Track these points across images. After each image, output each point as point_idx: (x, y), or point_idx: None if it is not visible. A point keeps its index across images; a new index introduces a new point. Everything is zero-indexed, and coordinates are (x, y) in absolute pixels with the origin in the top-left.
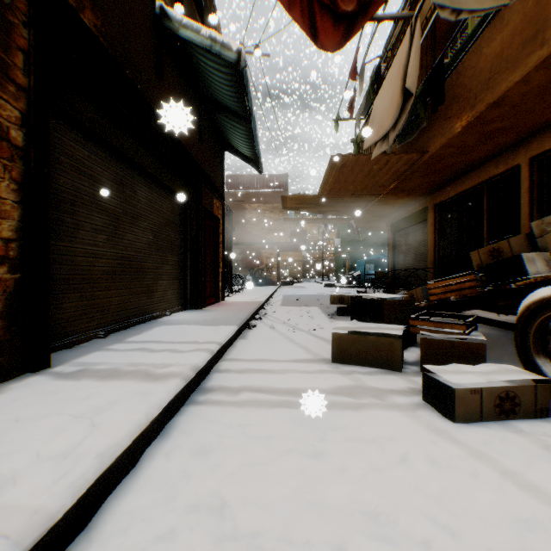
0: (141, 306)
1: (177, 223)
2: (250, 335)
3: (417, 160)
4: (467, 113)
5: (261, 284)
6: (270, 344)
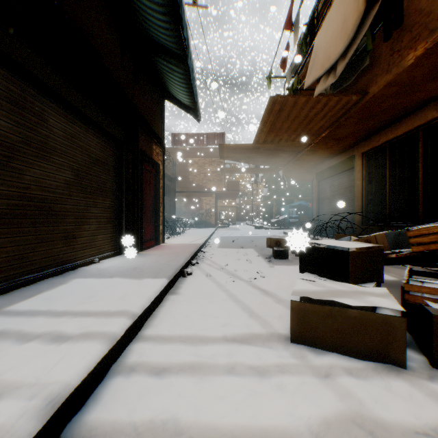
0: (56, 256)
1: (110, 164)
2: (183, 287)
3: (355, 104)
4: (425, 39)
5: (201, 226)
6: (206, 304)
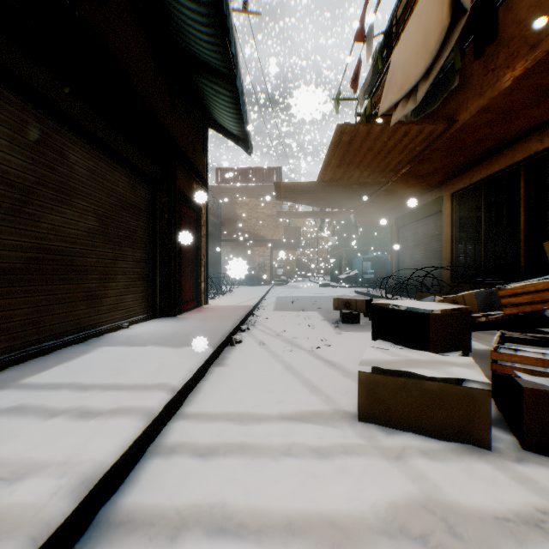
0: (77, 319)
1: (142, 208)
2: (231, 358)
3: (441, 134)
4: (525, 57)
5: (253, 284)
6: (258, 377)
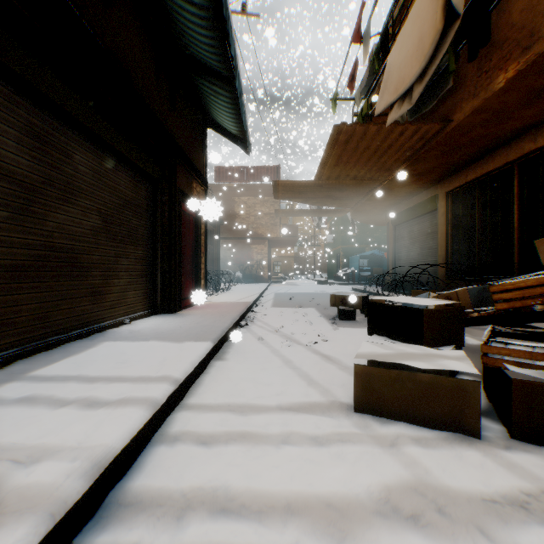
0: (81, 315)
1: (143, 207)
2: (230, 353)
3: (436, 134)
4: (517, 59)
5: (251, 281)
6: (258, 371)
